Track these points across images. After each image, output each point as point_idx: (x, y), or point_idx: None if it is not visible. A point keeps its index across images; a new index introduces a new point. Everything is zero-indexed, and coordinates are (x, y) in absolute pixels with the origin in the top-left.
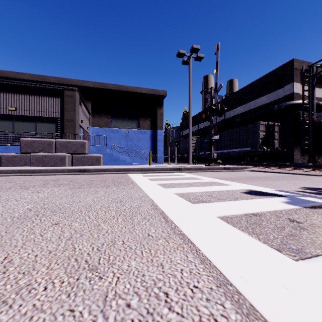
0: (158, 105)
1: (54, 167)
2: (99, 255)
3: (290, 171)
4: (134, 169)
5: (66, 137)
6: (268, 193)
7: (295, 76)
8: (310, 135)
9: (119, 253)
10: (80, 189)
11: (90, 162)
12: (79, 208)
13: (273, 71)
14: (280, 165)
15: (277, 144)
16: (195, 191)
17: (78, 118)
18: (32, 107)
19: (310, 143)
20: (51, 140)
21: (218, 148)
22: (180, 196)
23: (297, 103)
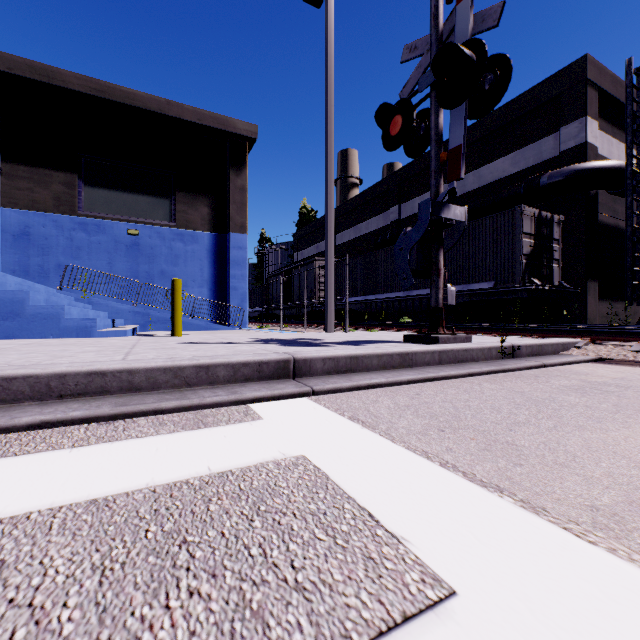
0: (232, 164)
1: None
2: None
3: None
4: None
5: None
6: None
7: (589, 101)
8: None
9: None
10: None
11: None
12: None
13: (531, 91)
14: None
15: (559, 273)
16: None
17: None
18: None
19: None
20: None
21: (394, 286)
22: None
23: (603, 167)
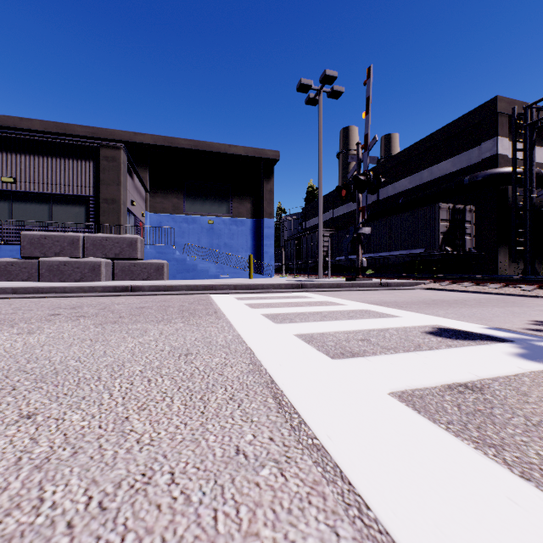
0: (264, 176)
1: (79, 282)
2: (97, 532)
3: (497, 289)
4: (222, 286)
5: (103, 230)
6: (477, 335)
7: (499, 126)
8: (527, 227)
9: (155, 522)
10: (115, 327)
11: (146, 274)
12: (98, 370)
13: (463, 117)
14: (479, 280)
15: (470, 242)
16: (335, 331)
17: (125, 197)
18: (45, 177)
19: (526, 240)
20: (76, 234)
21: (368, 250)
22: (307, 342)
23: (504, 173)
